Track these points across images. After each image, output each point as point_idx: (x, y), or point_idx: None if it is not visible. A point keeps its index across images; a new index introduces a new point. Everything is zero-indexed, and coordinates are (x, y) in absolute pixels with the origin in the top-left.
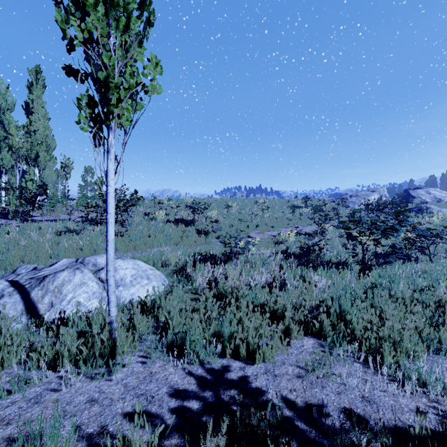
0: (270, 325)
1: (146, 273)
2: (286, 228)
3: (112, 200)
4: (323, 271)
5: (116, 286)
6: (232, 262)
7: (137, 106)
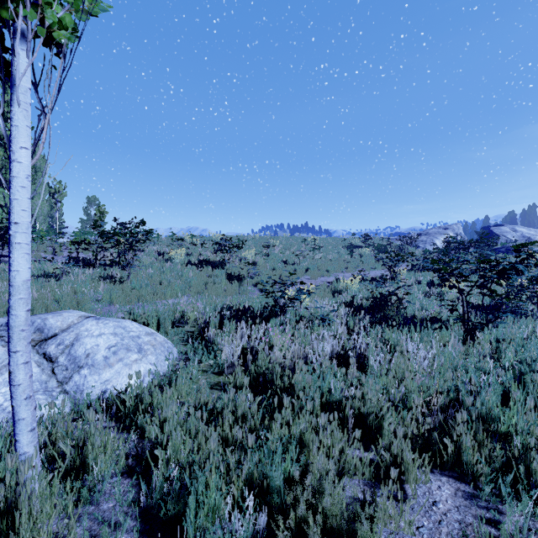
0: (363, 453)
1: (137, 341)
2: (344, 273)
3: (23, 193)
4: (414, 333)
5: (77, 368)
6: (278, 320)
7: (91, 6)
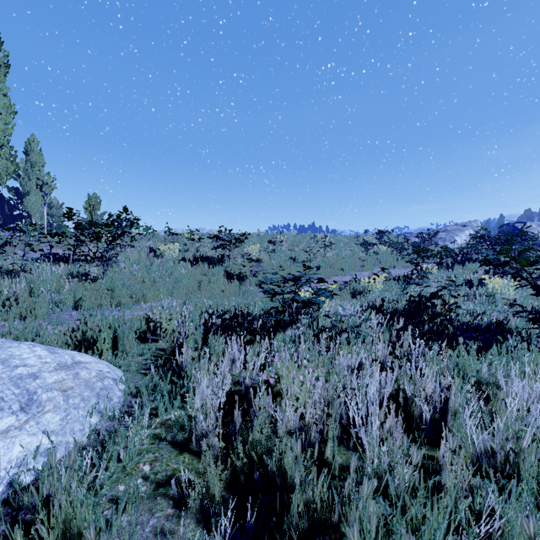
0: None
1: (27, 386)
2: (360, 272)
3: None
4: (498, 357)
5: None
6: (288, 334)
7: None
